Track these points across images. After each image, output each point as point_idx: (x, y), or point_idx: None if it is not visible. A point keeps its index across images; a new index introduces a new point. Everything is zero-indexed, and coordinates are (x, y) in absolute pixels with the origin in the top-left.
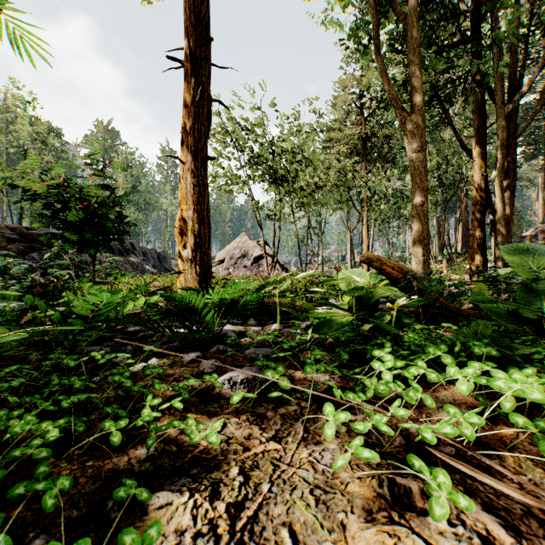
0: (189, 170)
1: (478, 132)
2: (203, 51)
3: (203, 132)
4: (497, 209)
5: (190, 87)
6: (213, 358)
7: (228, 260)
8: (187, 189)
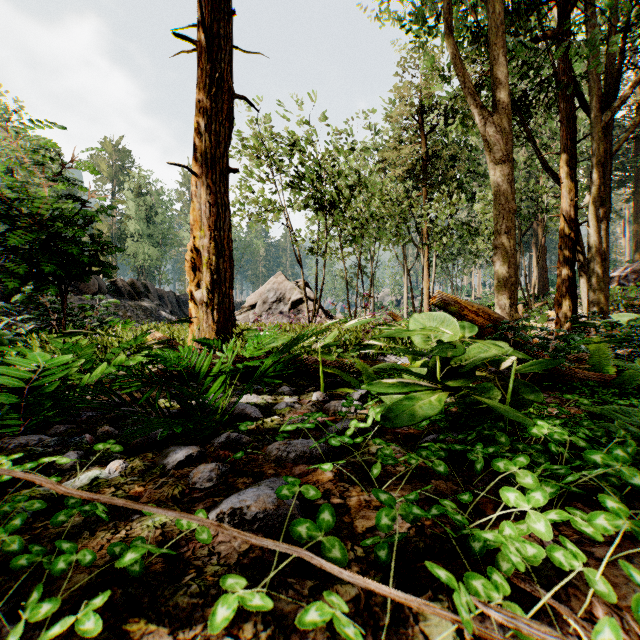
0: (204, 185)
1: (566, 147)
2: (223, 28)
3: (223, 135)
4: (591, 241)
5: (205, 75)
6: (216, 457)
7: (261, 304)
8: (202, 210)
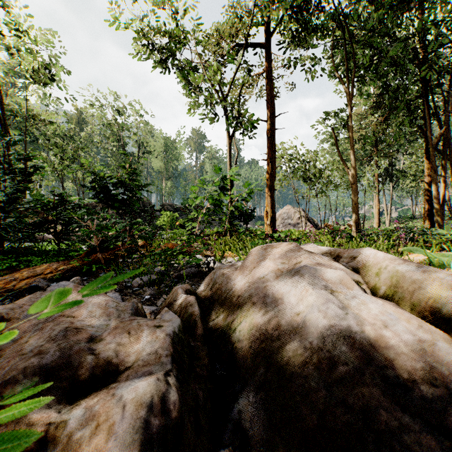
0: (269, 196)
1: (425, 148)
2: (273, 156)
3: (273, 182)
4: (432, 193)
5: (269, 168)
6: None
7: (279, 220)
8: (268, 201)
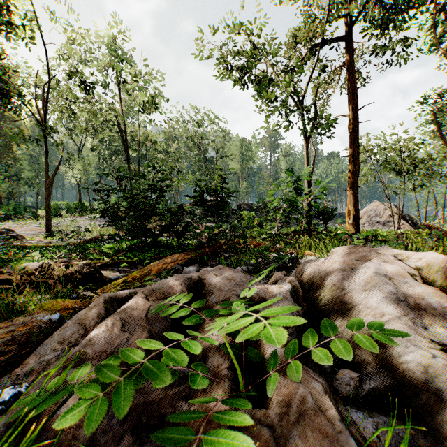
0: (351, 193)
1: None
2: (357, 151)
3: (356, 179)
4: None
5: (351, 164)
6: None
7: (364, 218)
8: (350, 199)
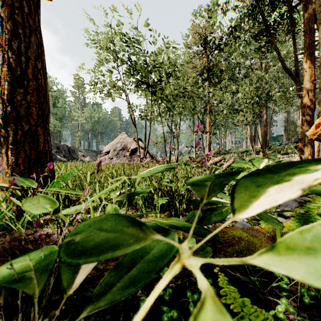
0: None
1: (308, 48)
2: None
3: None
4: None
5: None
6: None
7: (112, 151)
8: None
